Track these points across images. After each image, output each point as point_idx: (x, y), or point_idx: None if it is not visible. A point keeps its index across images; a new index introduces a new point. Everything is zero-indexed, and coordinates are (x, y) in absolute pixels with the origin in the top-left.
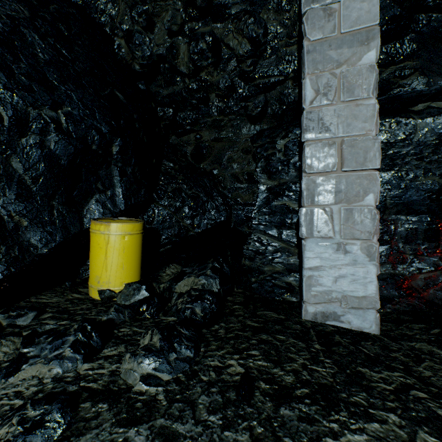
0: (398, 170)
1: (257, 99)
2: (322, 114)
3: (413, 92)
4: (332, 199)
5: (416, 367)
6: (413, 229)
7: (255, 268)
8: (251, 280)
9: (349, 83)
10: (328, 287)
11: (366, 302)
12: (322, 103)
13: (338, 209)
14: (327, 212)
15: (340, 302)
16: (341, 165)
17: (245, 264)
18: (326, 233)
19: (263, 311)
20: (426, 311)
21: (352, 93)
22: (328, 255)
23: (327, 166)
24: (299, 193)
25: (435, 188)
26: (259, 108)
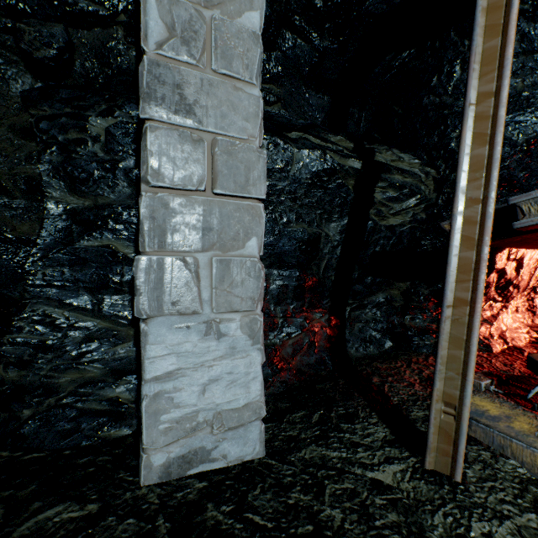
0: (273, 211)
1: (49, 27)
2: (180, 77)
3: (284, 118)
4: (198, 241)
5: (324, 511)
6: (284, 286)
7: (36, 385)
8: (20, 416)
9: (225, 44)
10: (191, 406)
11: (249, 412)
12: (182, 56)
13: (208, 260)
14: (189, 265)
15: (212, 426)
16: (213, 182)
17: (6, 380)
18: (188, 305)
19: (37, 517)
20: (298, 386)
21: (230, 63)
22: (192, 346)
23: (190, 179)
24: (137, 226)
25: (305, 237)
26: (53, 49)
